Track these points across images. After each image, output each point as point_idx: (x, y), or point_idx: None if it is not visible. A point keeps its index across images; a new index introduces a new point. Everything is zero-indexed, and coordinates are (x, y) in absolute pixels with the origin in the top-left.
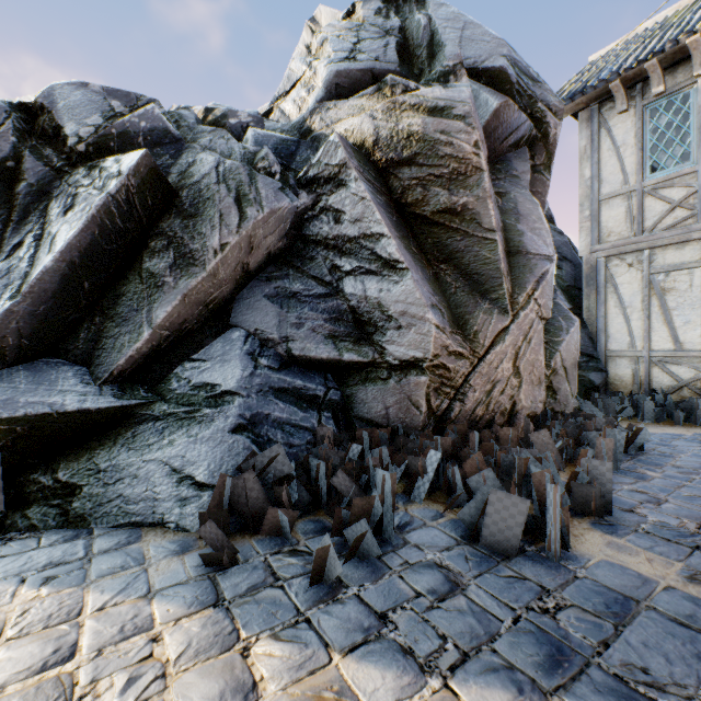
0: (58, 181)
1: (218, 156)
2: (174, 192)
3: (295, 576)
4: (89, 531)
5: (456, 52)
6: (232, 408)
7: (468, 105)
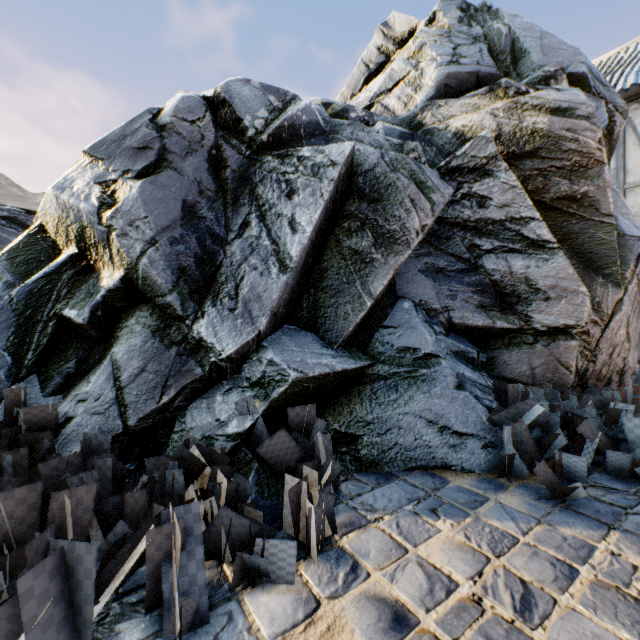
0: (252, 168)
1: (369, 147)
2: (351, 179)
3: (632, 505)
4: (390, 474)
5: (540, 58)
6: (443, 368)
7: (591, 107)
